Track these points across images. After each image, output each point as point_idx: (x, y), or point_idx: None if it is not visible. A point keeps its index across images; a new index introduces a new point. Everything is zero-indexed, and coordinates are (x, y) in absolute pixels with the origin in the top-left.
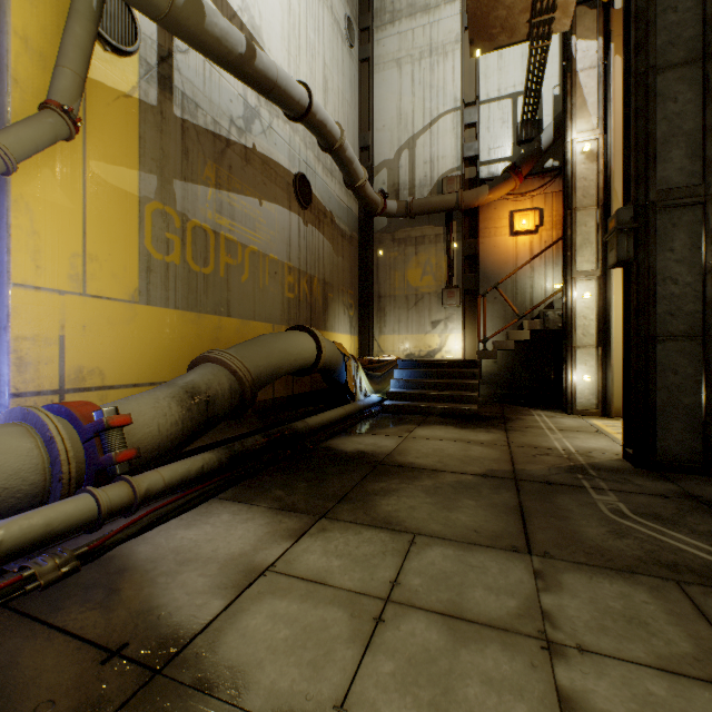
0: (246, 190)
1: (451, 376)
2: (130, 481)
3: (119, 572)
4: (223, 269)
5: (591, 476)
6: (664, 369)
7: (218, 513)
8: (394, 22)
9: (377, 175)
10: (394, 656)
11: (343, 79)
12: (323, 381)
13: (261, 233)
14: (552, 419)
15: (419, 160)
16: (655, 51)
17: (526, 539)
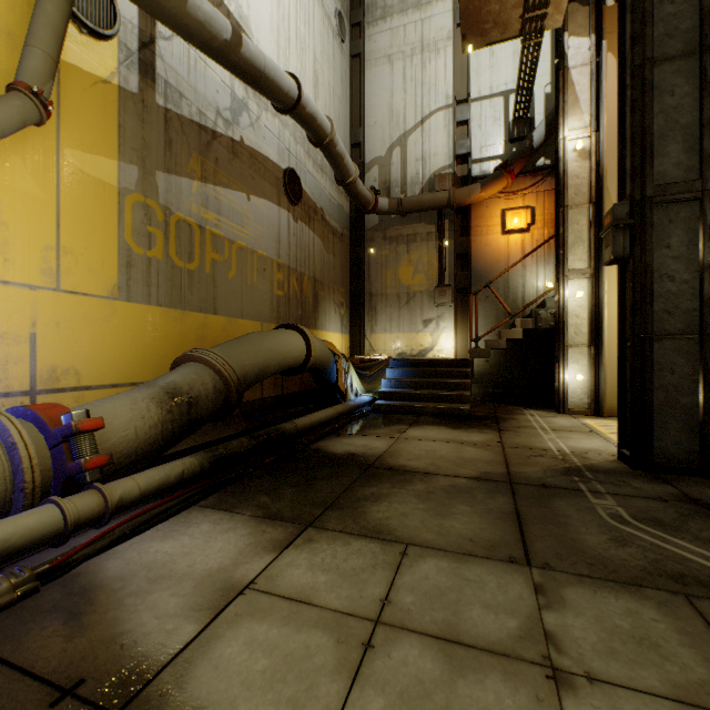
0: (233, 184)
1: (443, 375)
2: (101, 489)
3: (83, 592)
4: (208, 265)
5: (587, 479)
6: (661, 369)
7: (198, 522)
8: (385, 18)
9: (369, 172)
10: (384, 691)
11: (334, 74)
12: (313, 380)
13: (250, 228)
14: (545, 419)
15: (411, 158)
16: (652, 43)
17: (524, 548)
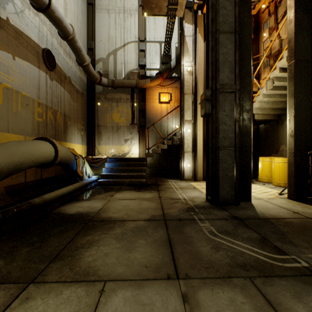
0: (0, 46)
1: (133, 165)
2: None
3: None
4: None
5: (197, 212)
6: (222, 161)
7: None
8: None
9: (97, 64)
10: None
11: (77, 8)
12: (63, 169)
13: (15, 77)
14: (176, 183)
15: (119, 61)
16: (219, 23)
17: (174, 264)
